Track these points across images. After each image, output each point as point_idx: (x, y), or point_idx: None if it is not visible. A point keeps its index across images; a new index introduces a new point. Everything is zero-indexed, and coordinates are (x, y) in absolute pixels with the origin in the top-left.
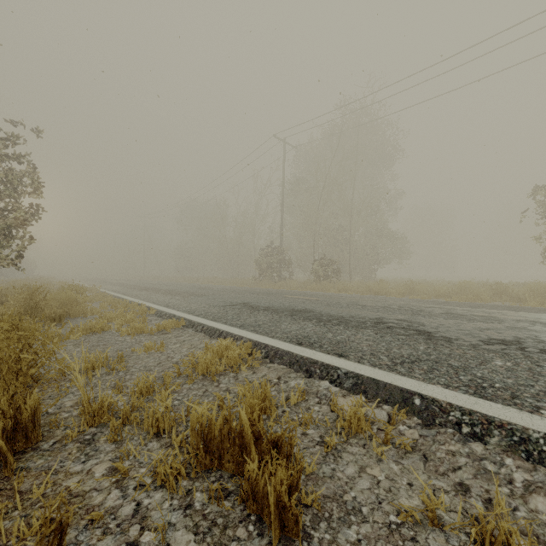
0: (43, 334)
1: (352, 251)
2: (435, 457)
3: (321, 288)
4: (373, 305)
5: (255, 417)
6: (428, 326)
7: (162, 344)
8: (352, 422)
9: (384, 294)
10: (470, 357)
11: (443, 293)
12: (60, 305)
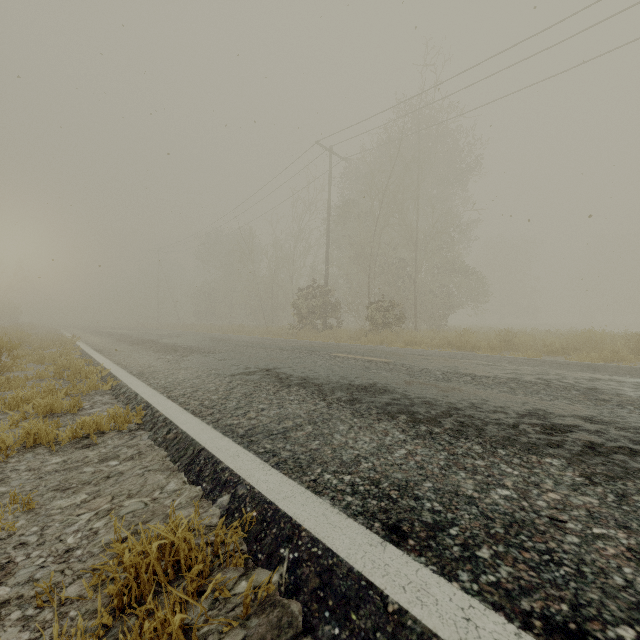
0: None
1: (417, 291)
2: None
3: (380, 340)
4: (489, 375)
5: None
6: None
7: (27, 501)
8: None
9: (469, 349)
10: None
11: (557, 349)
12: None
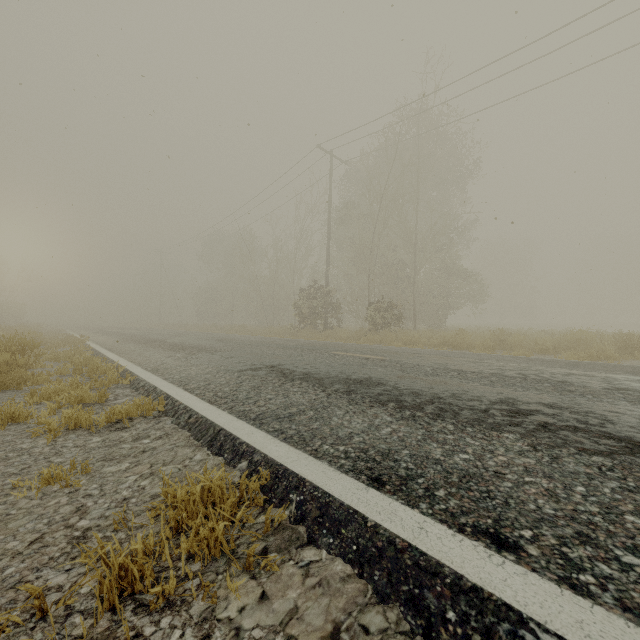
0: None
1: (417, 292)
2: None
3: (379, 340)
4: (475, 371)
5: None
6: (623, 424)
7: (85, 466)
8: None
9: (465, 348)
10: None
11: (548, 348)
12: None
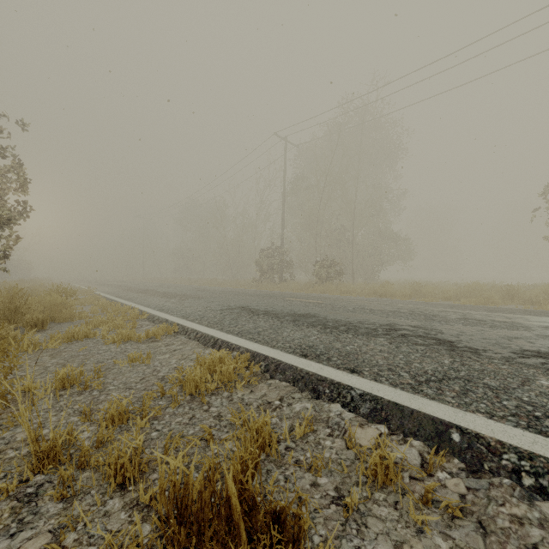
0: (18, 343)
1: (355, 252)
2: (496, 527)
3: (323, 290)
4: (381, 309)
5: (248, 478)
6: (448, 334)
7: (149, 354)
8: (378, 472)
9: (389, 297)
10: (507, 373)
11: (451, 296)
12: (45, 309)
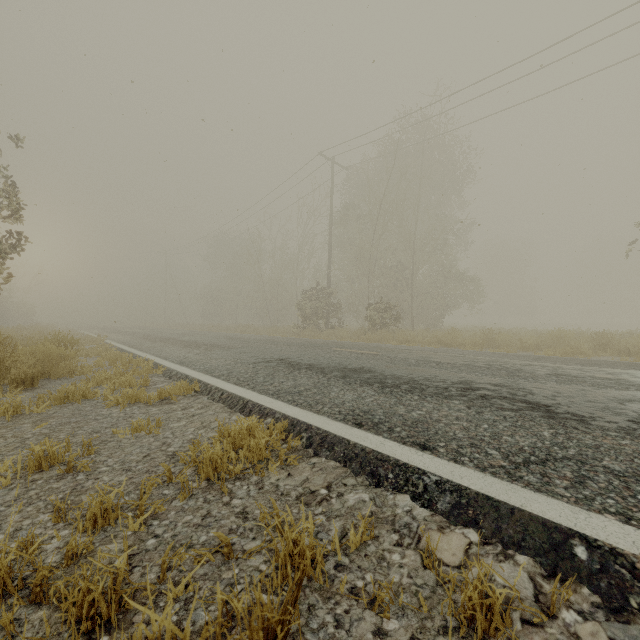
0: None
1: (415, 293)
2: None
3: (378, 339)
4: (451, 362)
5: None
6: (540, 395)
7: (158, 422)
8: (478, 617)
9: (456, 346)
10: (632, 452)
11: (531, 345)
12: (38, 362)
